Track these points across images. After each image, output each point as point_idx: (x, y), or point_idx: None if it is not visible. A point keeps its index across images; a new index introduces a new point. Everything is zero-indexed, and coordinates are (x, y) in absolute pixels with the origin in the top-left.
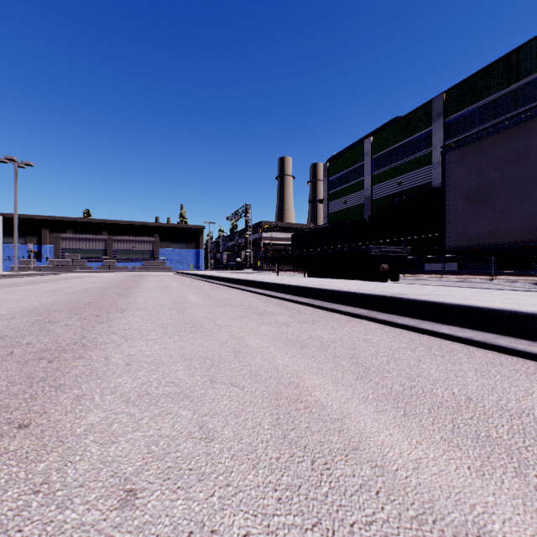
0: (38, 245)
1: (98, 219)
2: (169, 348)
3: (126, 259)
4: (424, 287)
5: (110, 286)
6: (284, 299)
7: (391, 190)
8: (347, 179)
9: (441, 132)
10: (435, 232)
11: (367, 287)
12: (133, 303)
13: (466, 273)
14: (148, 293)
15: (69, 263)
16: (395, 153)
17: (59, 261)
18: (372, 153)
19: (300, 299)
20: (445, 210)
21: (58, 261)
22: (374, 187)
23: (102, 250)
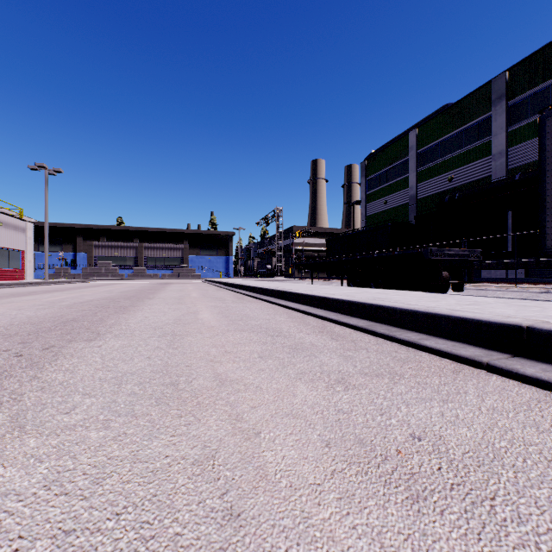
0: (73, 253)
1: (130, 226)
2: (65, 481)
3: (156, 267)
4: (539, 304)
5: (122, 296)
6: (327, 318)
7: (440, 188)
8: (388, 177)
9: (503, 116)
10: (496, 234)
11: (449, 303)
12: (123, 322)
13: (549, 281)
14: (155, 306)
15: (101, 270)
16: (445, 146)
17: (92, 268)
18: (417, 146)
19: (351, 320)
20: (545, 196)
21: (91, 268)
22: (420, 185)
23: (133, 257)
